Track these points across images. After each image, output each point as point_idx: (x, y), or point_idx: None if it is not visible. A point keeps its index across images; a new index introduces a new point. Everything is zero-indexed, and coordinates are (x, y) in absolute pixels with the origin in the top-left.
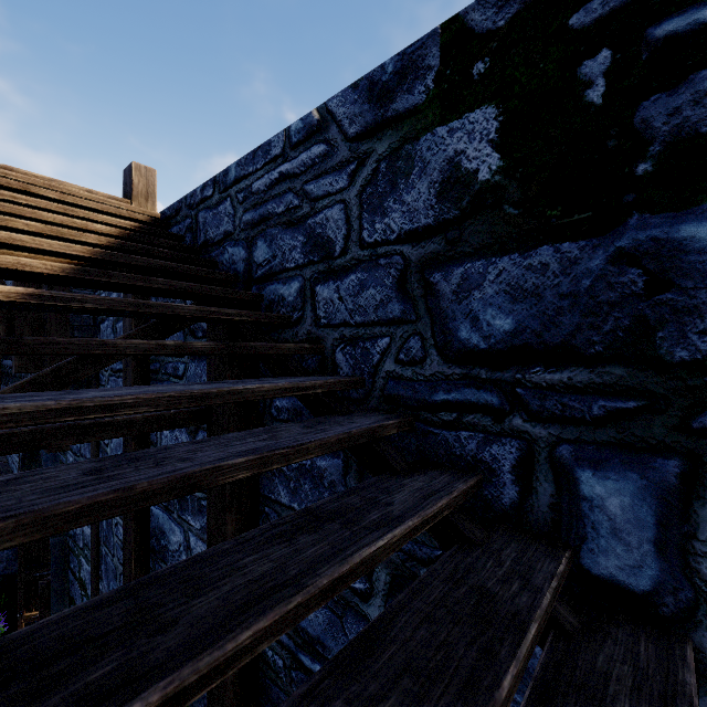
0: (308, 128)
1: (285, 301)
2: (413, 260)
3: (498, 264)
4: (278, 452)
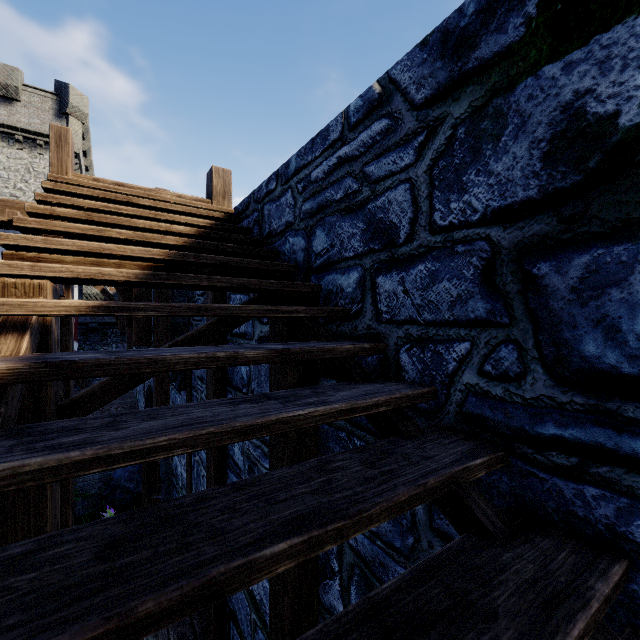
0: (368, 104)
1: (343, 292)
2: (505, 245)
3: None
4: (332, 527)
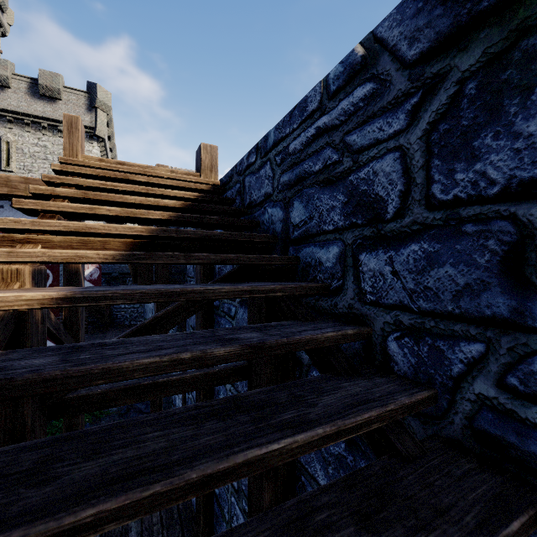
0: (350, 70)
1: (322, 266)
2: None
3: None
4: None
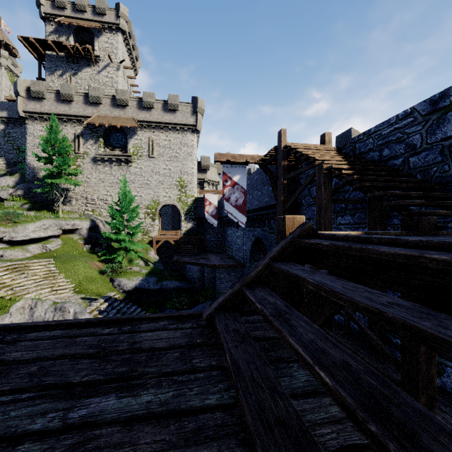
0: (406, 114)
1: (396, 165)
2: (445, 145)
3: None
4: (410, 184)
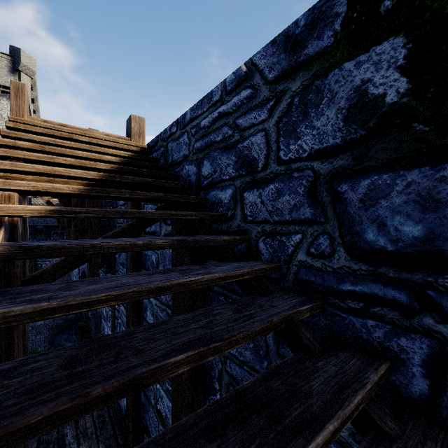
0: (238, 79)
1: (222, 202)
2: (322, 173)
3: (407, 176)
4: (213, 346)
